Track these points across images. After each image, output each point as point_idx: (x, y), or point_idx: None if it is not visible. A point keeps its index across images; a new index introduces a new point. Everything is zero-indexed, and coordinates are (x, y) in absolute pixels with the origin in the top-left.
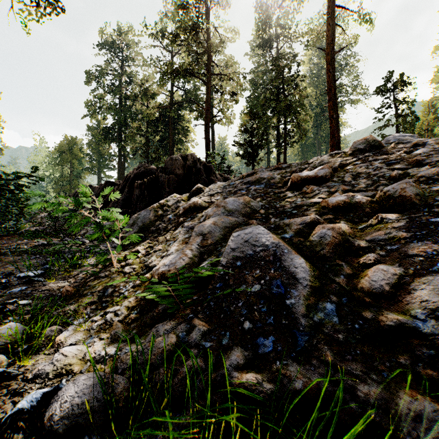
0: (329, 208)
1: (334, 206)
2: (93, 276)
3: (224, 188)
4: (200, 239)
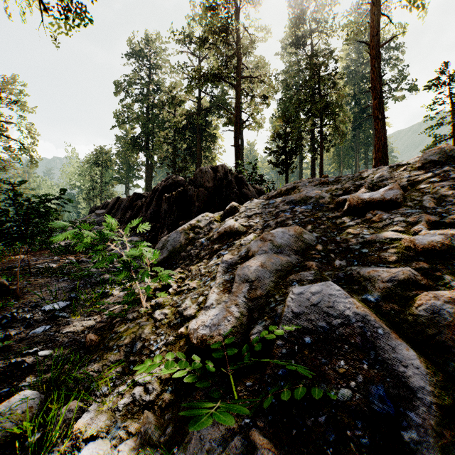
0: (417, 250)
1: (425, 248)
2: (120, 317)
3: (263, 208)
4: (246, 286)
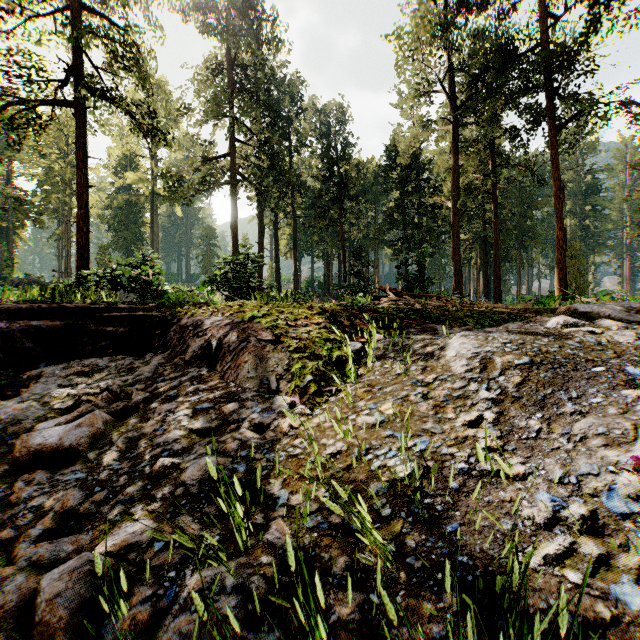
0: None
1: None
2: None
3: None
4: None
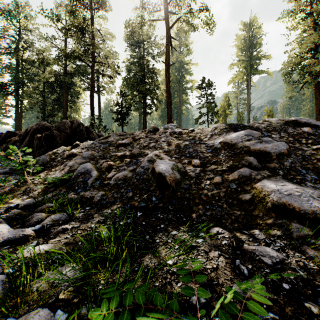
0: (118, 157)
1: (119, 156)
2: (17, 186)
3: (90, 145)
4: (69, 168)
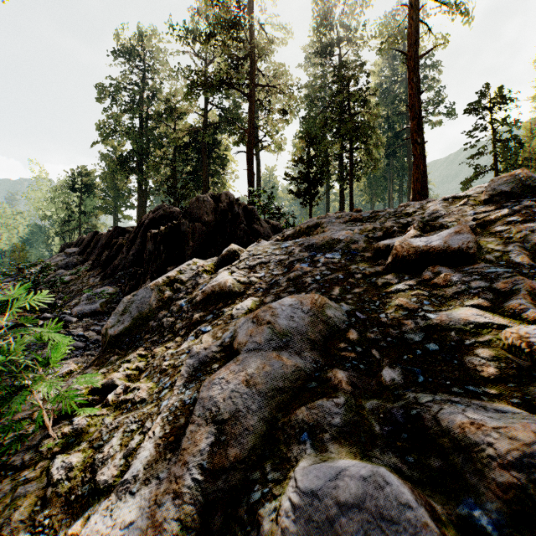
0: None
1: None
2: None
3: (272, 254)
4: (211, 433)
